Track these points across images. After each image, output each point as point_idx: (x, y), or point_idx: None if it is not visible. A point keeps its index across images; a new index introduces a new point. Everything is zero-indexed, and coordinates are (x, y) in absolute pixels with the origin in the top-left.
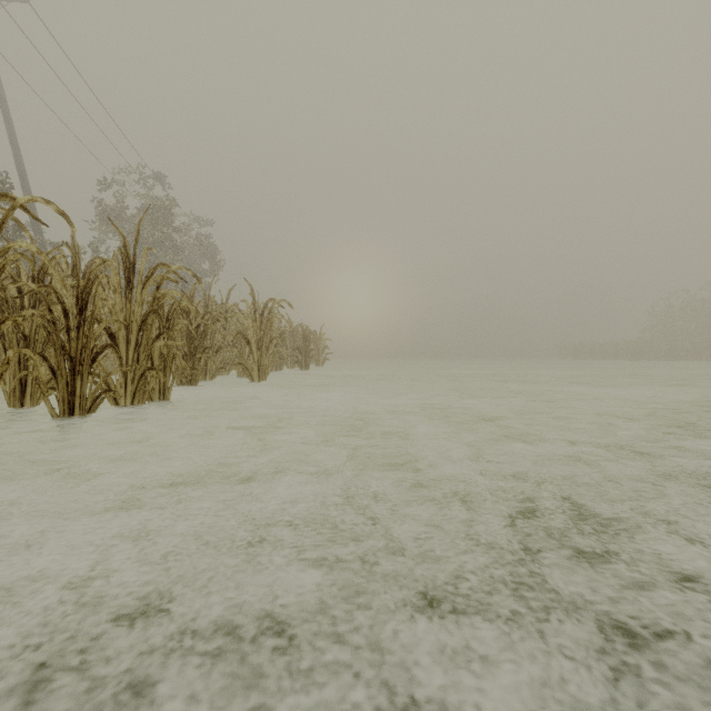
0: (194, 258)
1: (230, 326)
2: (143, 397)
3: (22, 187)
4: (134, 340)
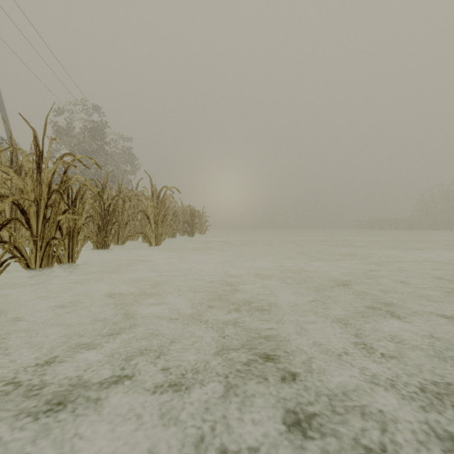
0: (120, 162)
1: (138, 206)
2: (52, 260)
3: (1, 113)
4: (42, 214)
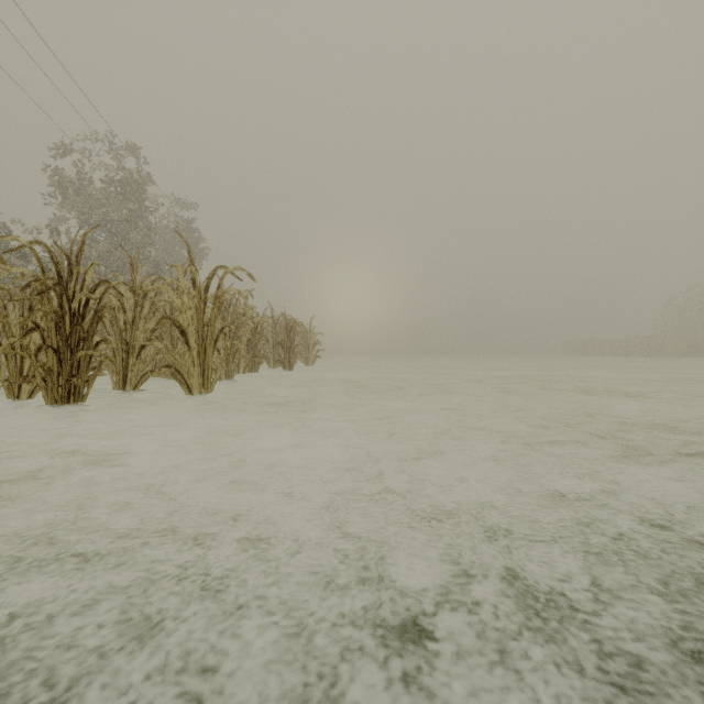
0: (174, 245)
1: None
2: None
3: None
4: None
